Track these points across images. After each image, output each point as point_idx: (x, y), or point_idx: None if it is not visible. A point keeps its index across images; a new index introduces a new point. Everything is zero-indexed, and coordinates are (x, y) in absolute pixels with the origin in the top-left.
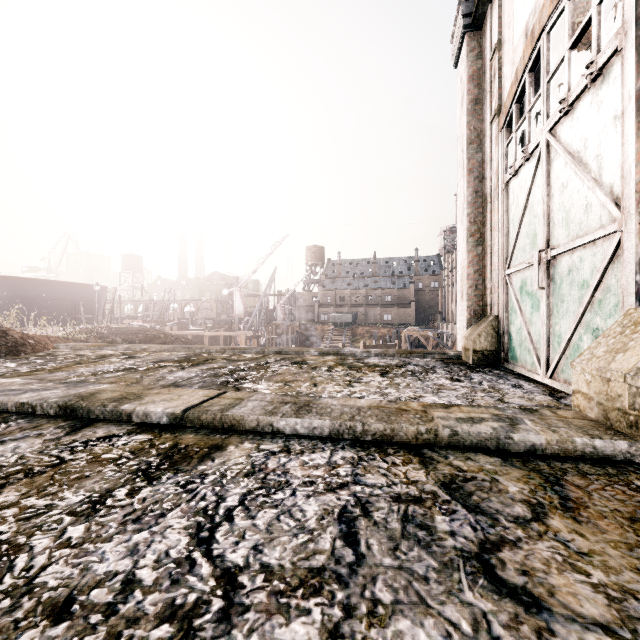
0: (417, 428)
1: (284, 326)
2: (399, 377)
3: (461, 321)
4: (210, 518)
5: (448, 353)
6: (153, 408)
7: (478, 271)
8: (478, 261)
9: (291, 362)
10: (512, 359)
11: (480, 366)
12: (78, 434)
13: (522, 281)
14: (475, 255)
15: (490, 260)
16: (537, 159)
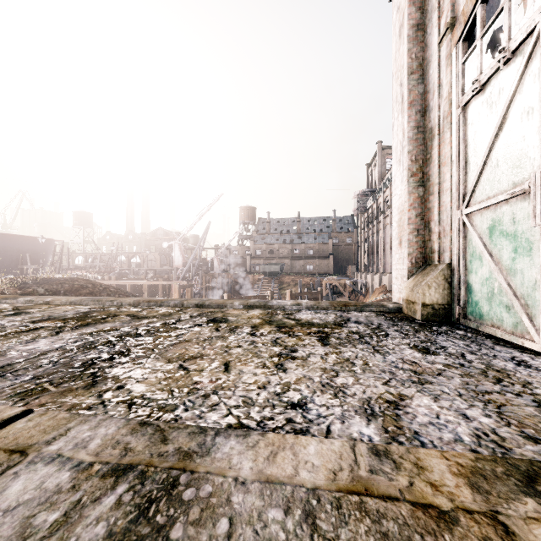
0: None
1: (220, 276)
2: (346, 345)
3: (399, 270)
4: None
5: (387, 305)
6: None
7: (420, 215)
8: (420, 204)
9: (208, 319)
10: (473, 315)
11: (433, 323)
12: None
13: (493, 219)
14: (417, 197)
15: (438, 200)
16: (529, 52)
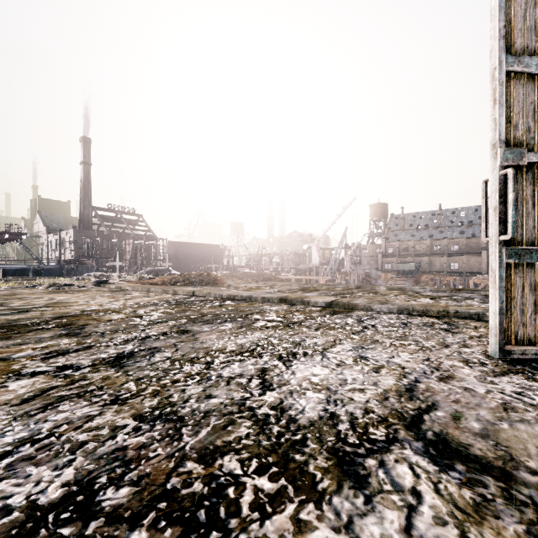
0: (438, 309)
1: (351, 273)
2: (443, 300)
3: None
4: (360, 320)
5: None
6: (318, 300)
7: None
8: None
9: (368, 292)
10: None
11: None
12: (295, 306)
13: None
14: None
15: None
16: None
